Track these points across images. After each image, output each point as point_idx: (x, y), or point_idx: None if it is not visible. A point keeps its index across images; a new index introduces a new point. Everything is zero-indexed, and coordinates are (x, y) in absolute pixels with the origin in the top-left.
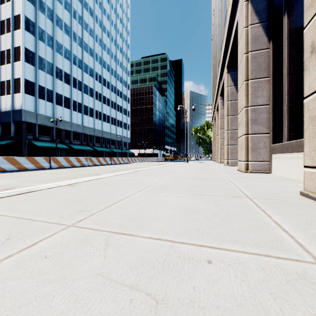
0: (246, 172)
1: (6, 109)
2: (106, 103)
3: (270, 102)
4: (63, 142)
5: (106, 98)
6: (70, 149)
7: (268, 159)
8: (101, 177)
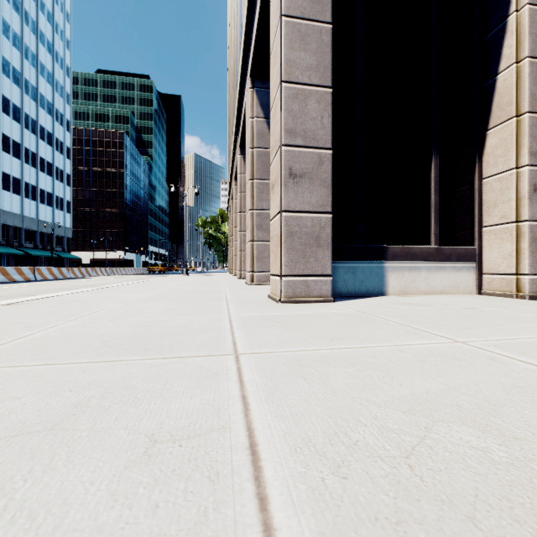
0: (252, 284)
1: None
2: (10, 151)
3: None
4: None
5: (12, 140)
6: None
7: None
8: (52, 296)
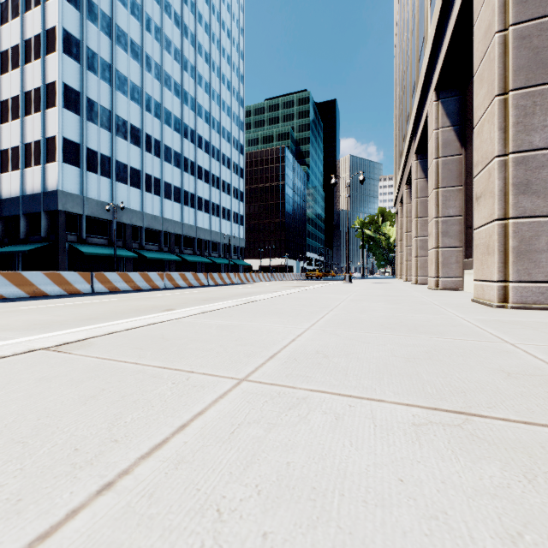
0: (502, 306)
1: (34, 191)
2: (203, 178)
3: None
4: (129, 246)
5: (203, 169)
6: (141, 258)
7: None
8: (163, 320)
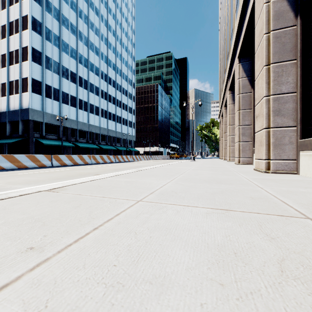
0: (267, 172)
1: (15, 108)
2: (111, 101)
3: (298, 89)
4: (70, 140)
5: (112, 96)
6: (76, 147)
7: (294, 157)
8: (97, 179)
